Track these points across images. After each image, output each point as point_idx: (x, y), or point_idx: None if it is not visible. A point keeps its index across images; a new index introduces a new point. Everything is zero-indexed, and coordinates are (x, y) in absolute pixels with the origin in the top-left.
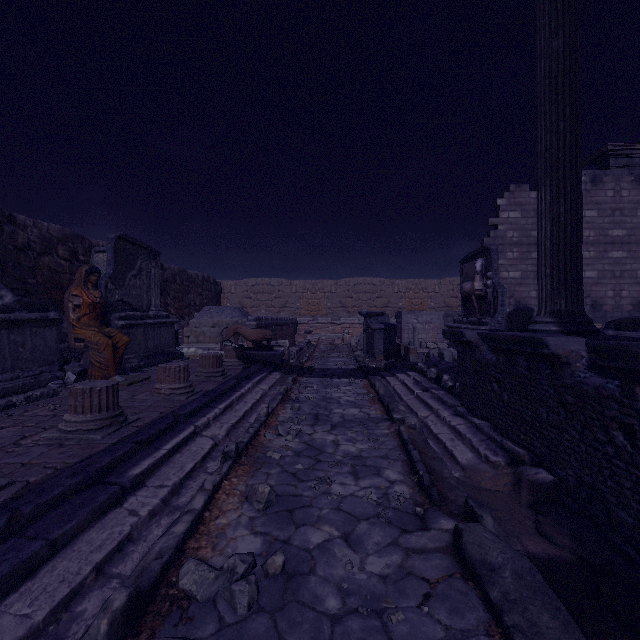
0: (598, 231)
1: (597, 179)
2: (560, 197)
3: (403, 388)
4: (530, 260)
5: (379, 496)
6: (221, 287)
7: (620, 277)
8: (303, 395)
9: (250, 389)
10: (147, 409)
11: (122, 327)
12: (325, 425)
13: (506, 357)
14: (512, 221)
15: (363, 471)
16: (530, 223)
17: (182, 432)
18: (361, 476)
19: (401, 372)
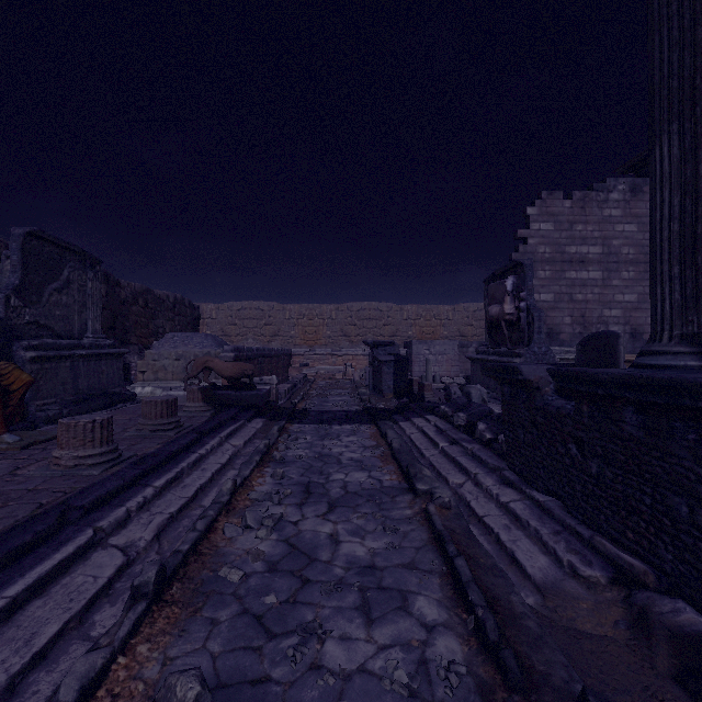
0: (638, 248)
1: (637, 188)
2: (698, 149)
3: (423, 438)
4: (564, 280)
5: (411, 670)
6: (199, 311)
7: None
8: (291, 452)
9: (215, 447)
10: (20, 498)
11: (32, 360)
12: (319, 504)
13: (594, 406)
14: (544, 234)
15: (379, 603)
16: (564, 237)
17: (63, 547)
18: (376, 616)
19: (417, 416)
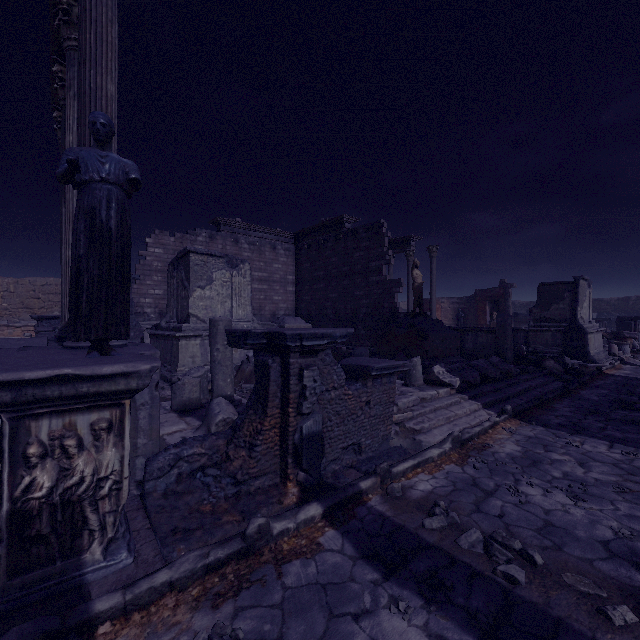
0: None
1: (213, 236)
2: None
3: None
4: None
5: None
6: None
7: None
8: None
9: None
10: None
11: None
12: None
13: None
14: (157, 255)
15: None
16: (170, 258)
17: None
18: None
19: None
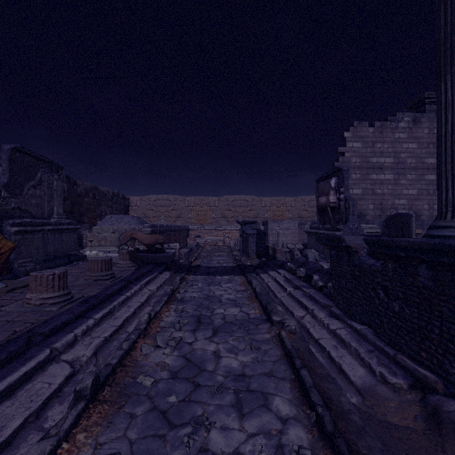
0: (418, 159)
1: (417, 120)
2: None
3: (276, 285)
4: (369, 180)
5: (272, 452)
6: (129, 201)
7: (433, 194)
8: (188, 294)
9: (137, 291)
10: (1, 327)
11: (16, 233)
12: (207, 330)
13: (396, 264)
14: (355, 150)
15: (248, 402)
16: (369, 152)
17: (28, 362)
18: (246, 411)
19: (272, 270)
